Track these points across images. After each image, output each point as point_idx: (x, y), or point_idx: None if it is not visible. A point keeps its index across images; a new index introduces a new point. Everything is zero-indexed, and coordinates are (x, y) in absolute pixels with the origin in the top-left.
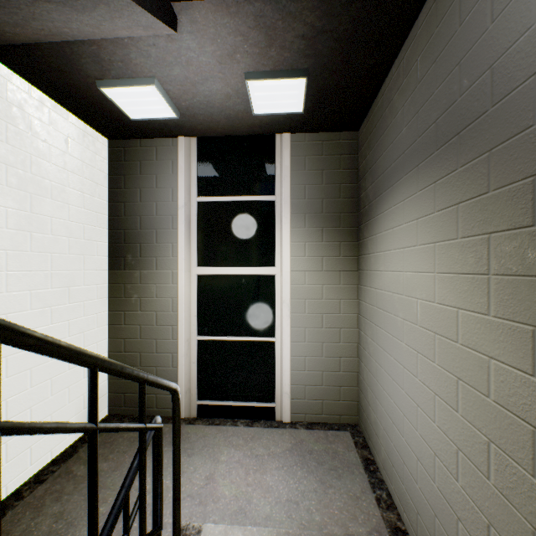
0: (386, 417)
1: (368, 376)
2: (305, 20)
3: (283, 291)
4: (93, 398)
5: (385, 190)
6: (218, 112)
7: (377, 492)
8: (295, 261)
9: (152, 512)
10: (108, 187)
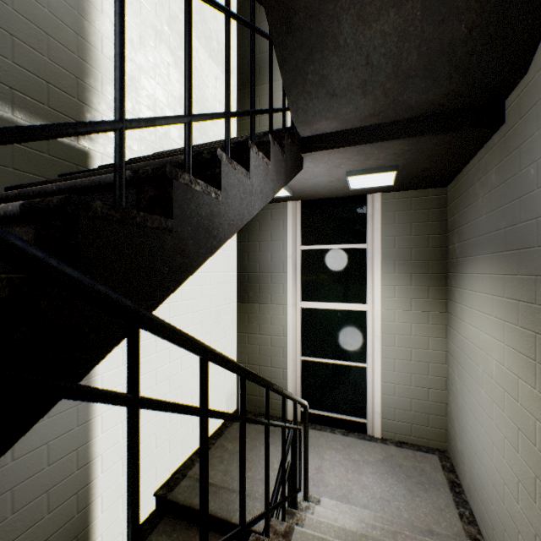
0: (469, 448)
1: (455, 410)
2: (395, 148)
3: (374, 326)
4: (284, 410)
5: (469, 256)
6: (321, 189)
7: (460, 509)
8: (385, 301)
9: (291, 480)
10: (236, 241)
